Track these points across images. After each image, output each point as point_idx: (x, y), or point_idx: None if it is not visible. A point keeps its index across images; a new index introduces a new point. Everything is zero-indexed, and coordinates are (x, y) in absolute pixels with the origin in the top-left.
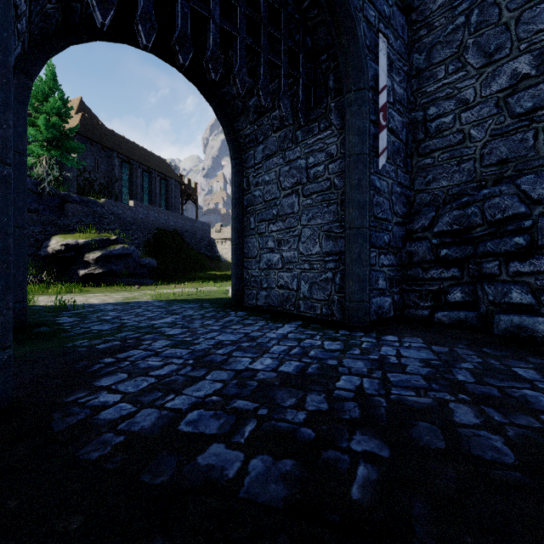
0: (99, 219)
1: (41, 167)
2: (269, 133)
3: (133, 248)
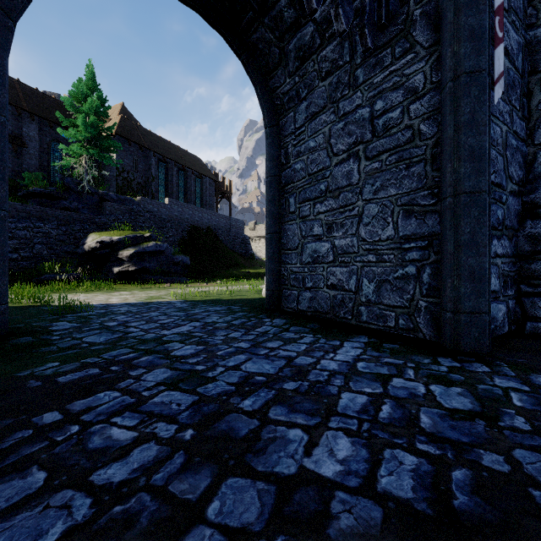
0: (134, 217)
1: (81, 167)
2: (316, 83)
3: (166, 245)
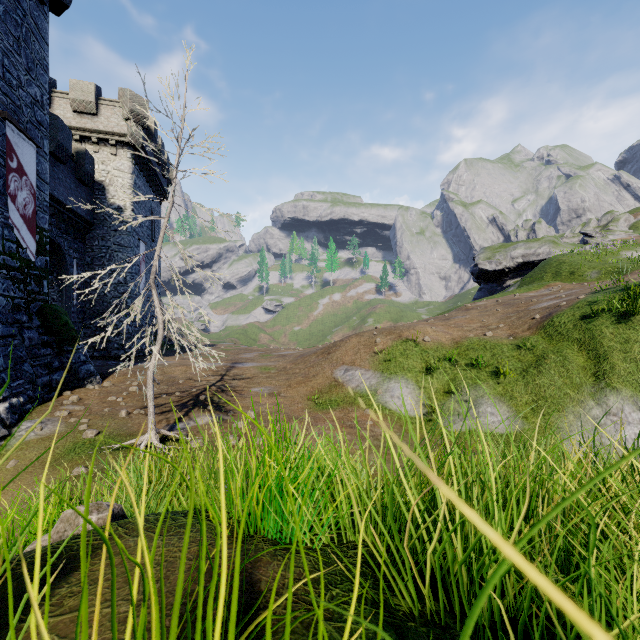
0: None
1: None
2: None
3: None
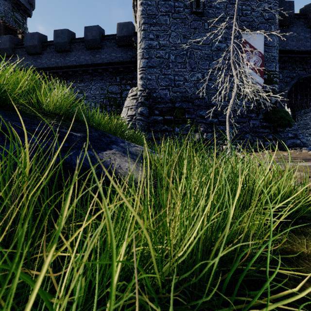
0: None
1: None
2: (306, 108)
3: None
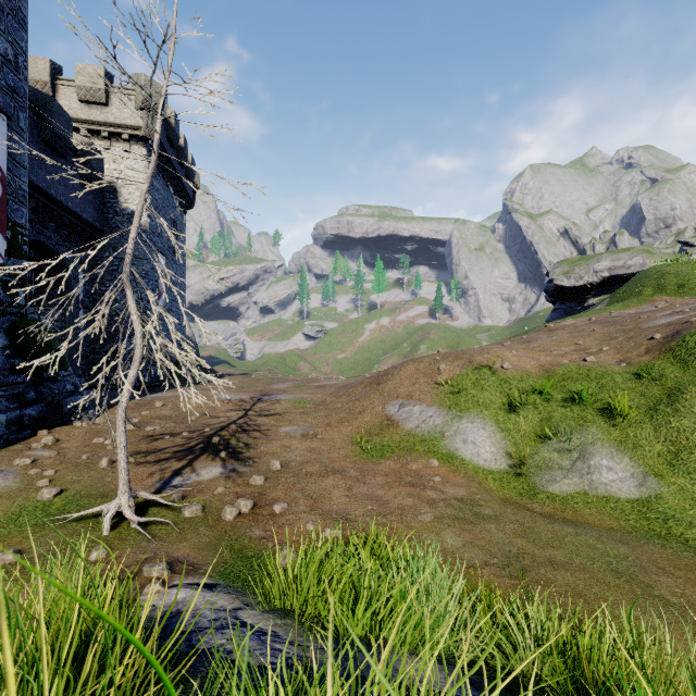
0: None
1: None
2: None
3: None
